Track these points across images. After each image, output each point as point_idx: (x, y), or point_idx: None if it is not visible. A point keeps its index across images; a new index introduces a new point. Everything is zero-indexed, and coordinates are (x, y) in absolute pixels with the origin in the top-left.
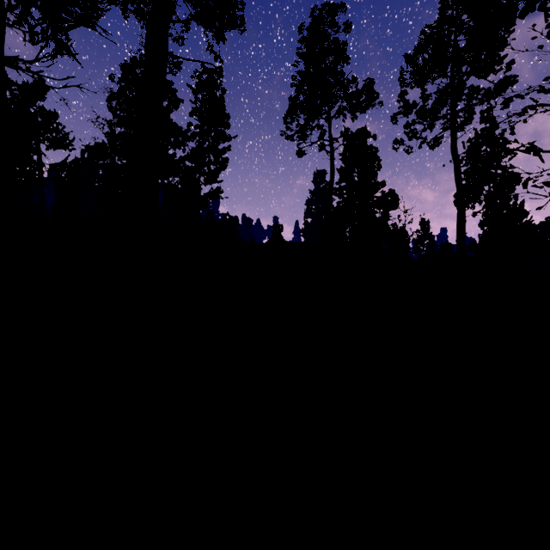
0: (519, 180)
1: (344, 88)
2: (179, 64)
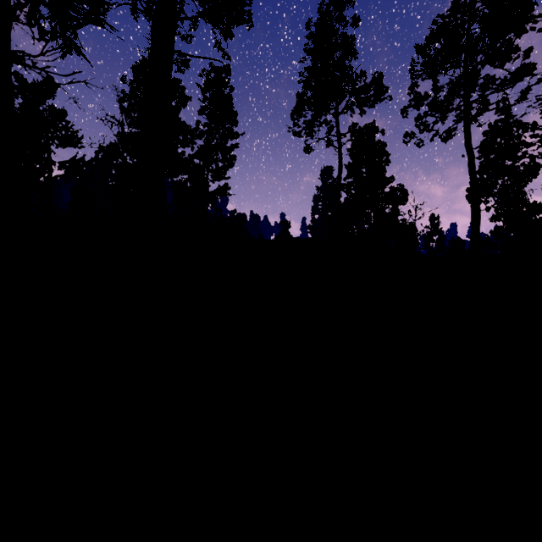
0: (536, 173)
1: (352, 83)
2: (187, 62)
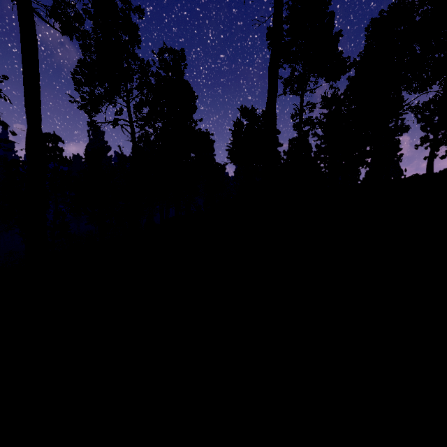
0: None
1: None
2: None
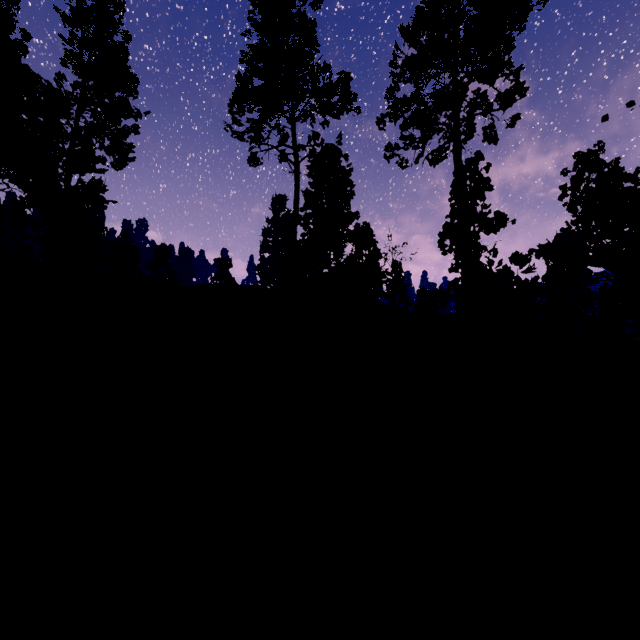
0: (506, 222)
1: (313, 79)
2: None
